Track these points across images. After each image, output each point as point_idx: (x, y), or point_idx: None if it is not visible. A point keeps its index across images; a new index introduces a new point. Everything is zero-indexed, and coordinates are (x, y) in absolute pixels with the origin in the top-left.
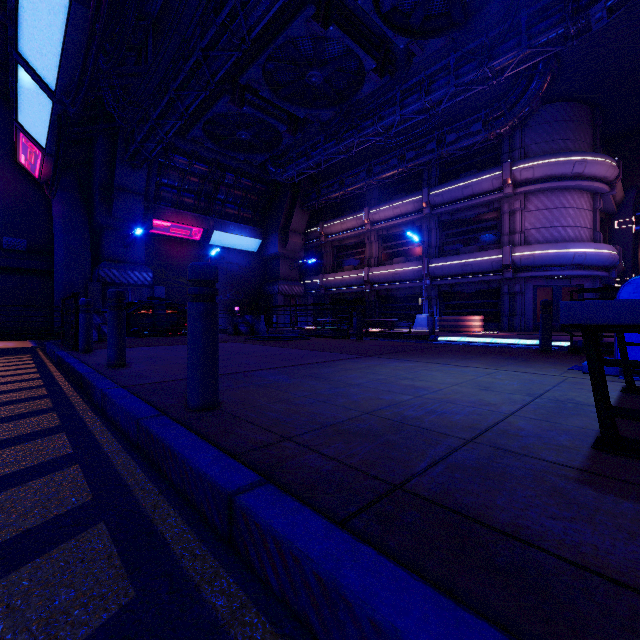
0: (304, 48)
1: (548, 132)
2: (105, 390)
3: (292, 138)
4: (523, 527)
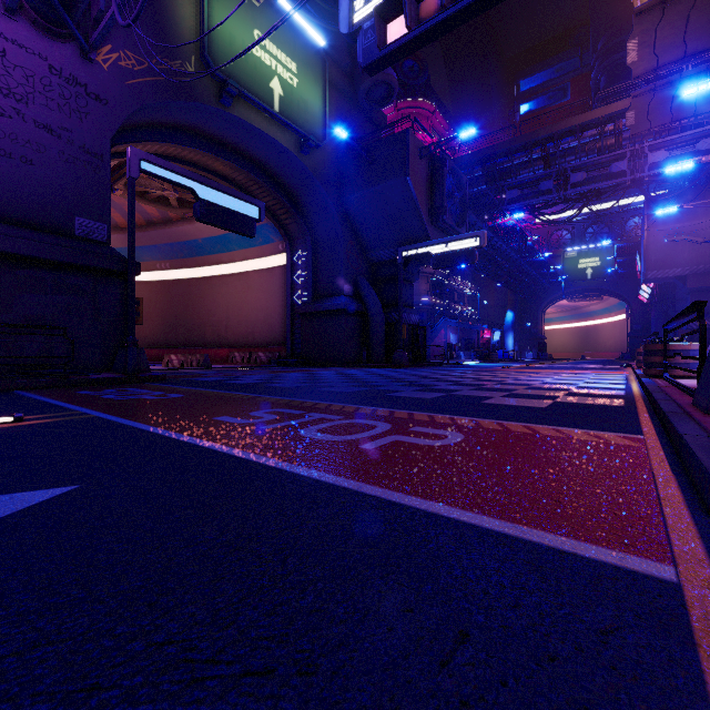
0: None
1: None
2: None
3: None
4: None
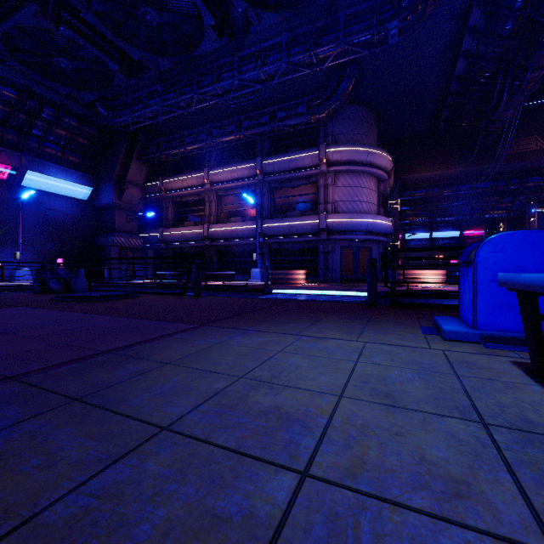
0: None
1: (351, 126)
2: None
3: (126, 81)
4: None
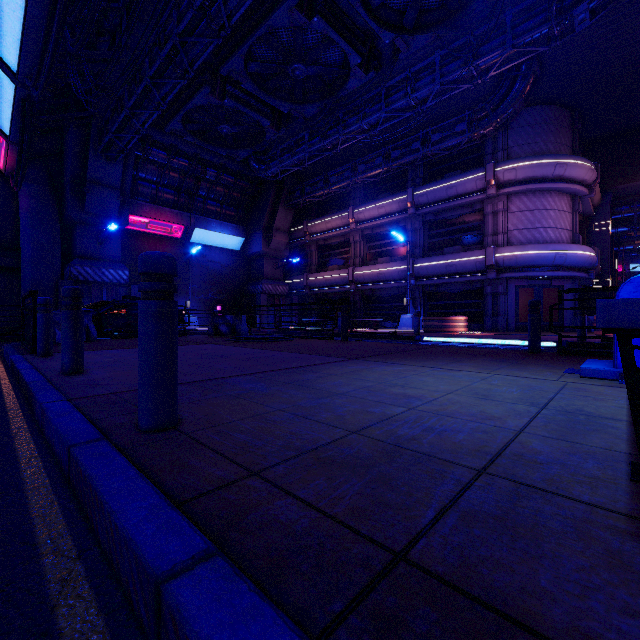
0: (287, 40)
1: (530, 134)
2: (45, 404)
3: (276, 134)
4: (593, 637)
